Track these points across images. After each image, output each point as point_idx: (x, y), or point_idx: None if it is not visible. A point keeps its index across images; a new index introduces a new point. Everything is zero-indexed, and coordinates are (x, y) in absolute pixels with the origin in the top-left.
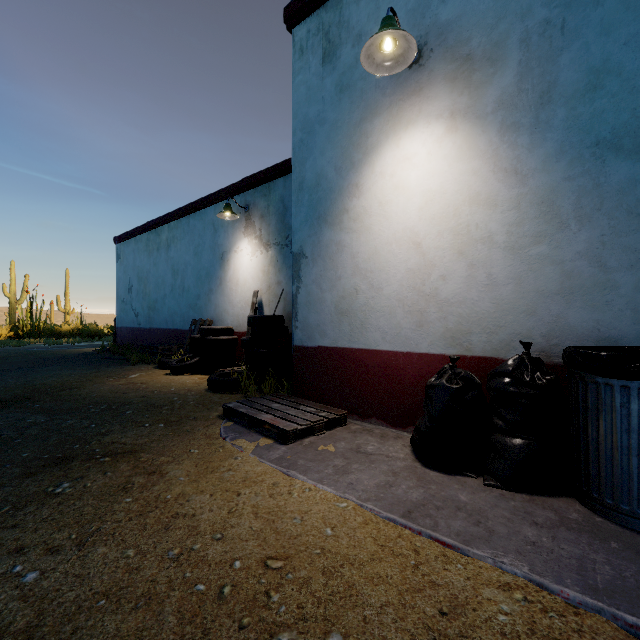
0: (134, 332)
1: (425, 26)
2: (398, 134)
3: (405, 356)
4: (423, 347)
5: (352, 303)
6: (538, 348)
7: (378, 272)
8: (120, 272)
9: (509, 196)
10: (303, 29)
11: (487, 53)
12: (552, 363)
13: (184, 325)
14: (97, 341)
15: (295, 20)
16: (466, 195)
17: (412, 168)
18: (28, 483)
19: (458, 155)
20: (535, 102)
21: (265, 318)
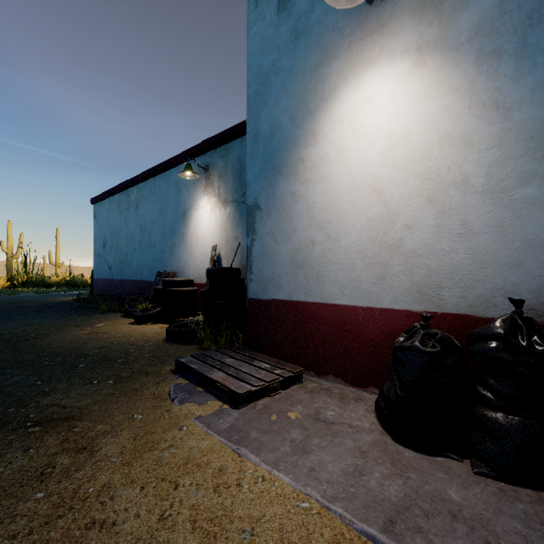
0: (108, 283)
1: None
2: (357, 76)
3: (365, 311)
4: (386, 302)
5: (308, 255)
6: (525, 305)
7: (336, 222)
8: (96, 229)
9: (488, 133)
10: None
11: None
12: (543, 323)
13: (151, 277)
14: (81, 290)
15: None
16: (436, 135)
17: (373, 111)
18: None
19: (426, 92)
20: (521, 23)
21: (222, 270)
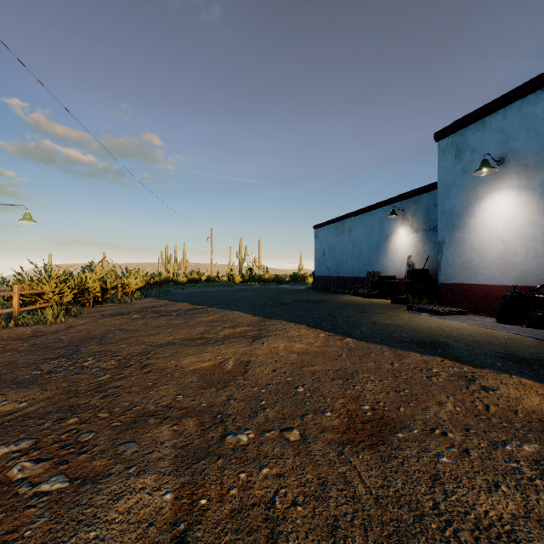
0: (326, 278)
1: (506, 149)
2: (493, 193)
3: (496, 286)
4: (505, 283)
5: (470, 264)
6: None
7: (483, 251)
8: (317, 245)
9: None
10: (444, 142)
11: (534, 164)
12: None
13: (360, 274)
14: (283, 285)
15: (440, 139)
16: (525, 221)
17: (500, 208)
18: (362, 314)
19: (521, 204)
20: None
21: (418, 271)
